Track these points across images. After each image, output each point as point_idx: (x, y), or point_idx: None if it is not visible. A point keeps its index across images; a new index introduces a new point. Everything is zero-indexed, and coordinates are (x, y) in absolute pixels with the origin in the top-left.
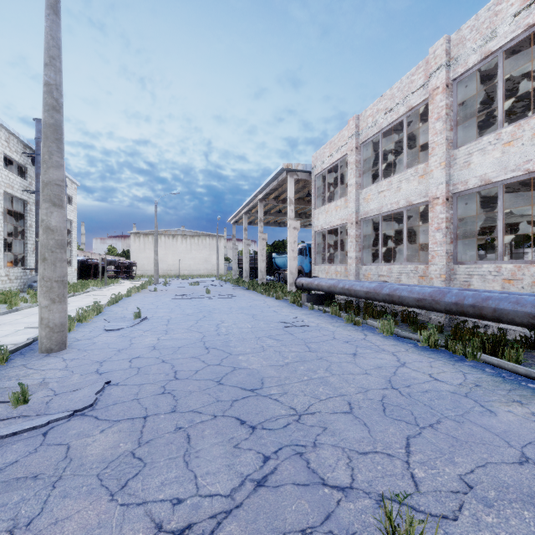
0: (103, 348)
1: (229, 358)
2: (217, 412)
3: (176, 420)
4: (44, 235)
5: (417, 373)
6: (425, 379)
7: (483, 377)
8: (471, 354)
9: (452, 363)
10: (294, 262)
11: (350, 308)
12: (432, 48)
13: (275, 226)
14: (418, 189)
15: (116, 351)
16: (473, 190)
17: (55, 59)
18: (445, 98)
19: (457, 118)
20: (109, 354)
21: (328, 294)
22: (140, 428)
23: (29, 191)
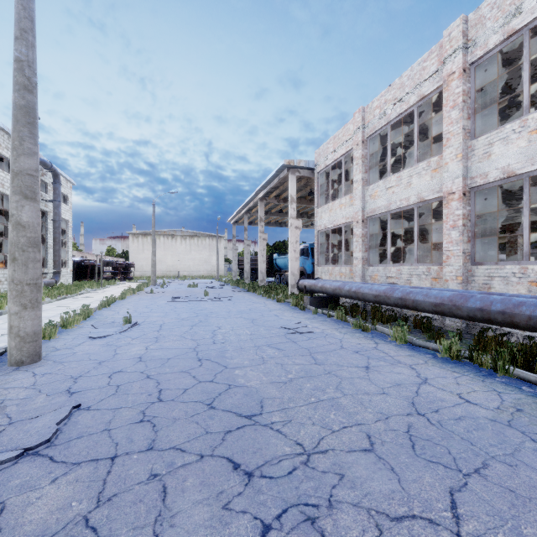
0: (82, 359)
1: (224, 372)
2: (205, 450)
3: (152, 463)
4: (14, 232)
5: (443, 392)
6: (454, 400)
7: (523, 398)
8: (501, 369)
9: (481, 379)
10: (296, 263)
11: (356, 311)
12: (447, 30)
13: (276, 226)
14: (431, 184)
15: (96, 363)
16: (494, 183)
17: (27, 32)
18: (462, 83)
19: (475, 105)
20: (87, 367)
21: (332, 297)
22: (103, 476)
23: None
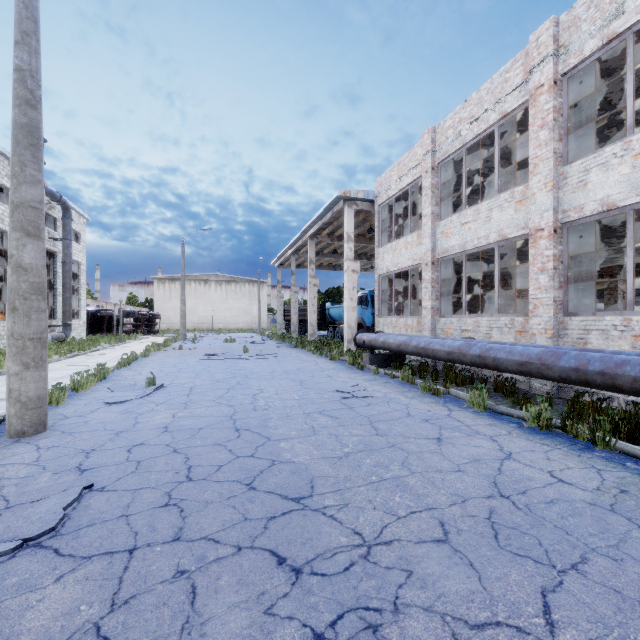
0: (96, 429)
1: (267, 445)
2: (243, 541)
3: (179, 557)
4: (14, 276)
5: (532, 470)
6: (544, 480)
7: (627, 477)
8: (601, 441)
9: (577, 453)
10: (353, 314)
11: (425, 371)
12: (534, 34)
13: (329, 269)
14: (514, 218)
15: (113, 434)
16: (591, 218)
17: (30, 36)
18: (553, 98)
19: (568, 124)
20: (102, 438)
21: (396, 354)
22: (119, 572)
23: None
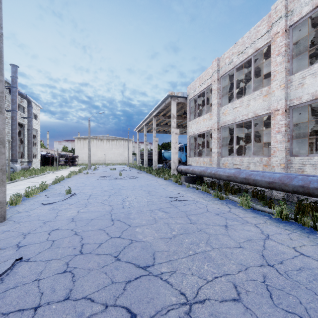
0: (33, 220)
1: (128, 230)
2: (109, 300)
3: (66, 314)
4: None
5: (283, 246)
6: (292, 253)
7: None
8: None
9: (306, 235)
10: (176, 156)
11: (214, 186)
12: (274, 5)
13: (163, 133)
14: (262, 104)
15: (42, 223)
16: (305, 103)
17: None
18: (284, 39)
19: (292, 53)
20: (35, 225)
21: (198, 176)
22: None
23: (7, 110)
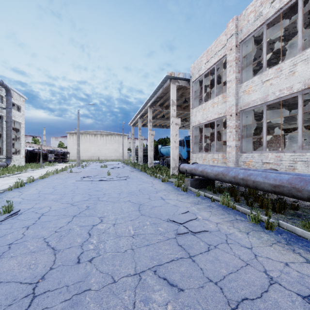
0: None
1: None
2: None
3: None
4: None
5: None
6: None
7: None
8: None
9: None
10: (176, 151)
11: (236, 194)
12: None
13: (160, 127)
14: None
15: None
16: None
17: None
18: None
19: None
20: None
21: (208, 179)
22: None
23: None
